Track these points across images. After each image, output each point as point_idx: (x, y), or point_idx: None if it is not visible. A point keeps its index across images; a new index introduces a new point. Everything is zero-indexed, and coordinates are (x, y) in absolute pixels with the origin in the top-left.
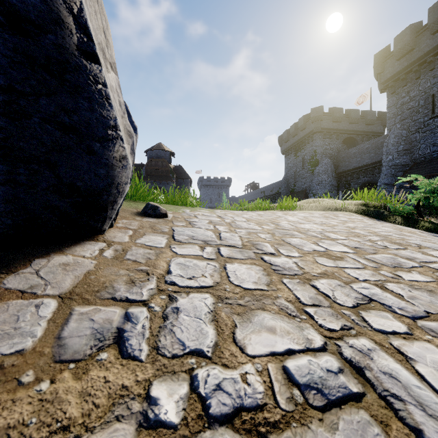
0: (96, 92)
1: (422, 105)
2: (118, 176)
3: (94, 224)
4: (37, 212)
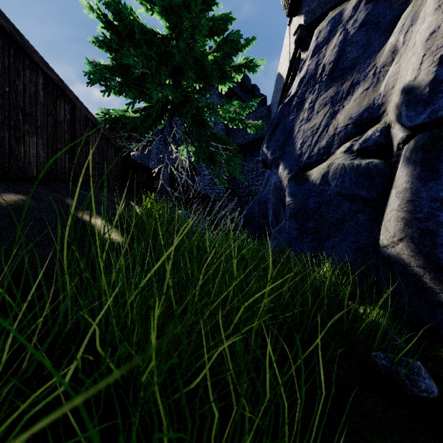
0: None
1: None
2: None
3: None
4: None
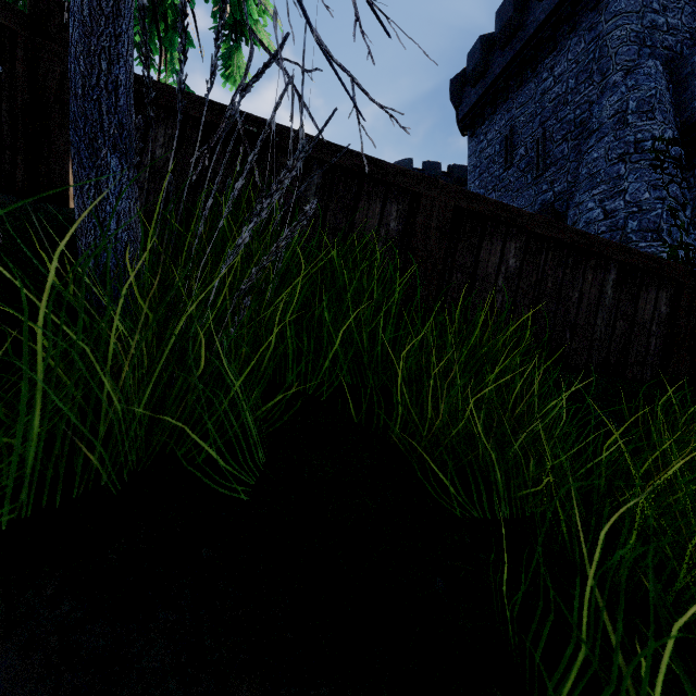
0: None
1: (498, 152)
2: None
3: None
4: None
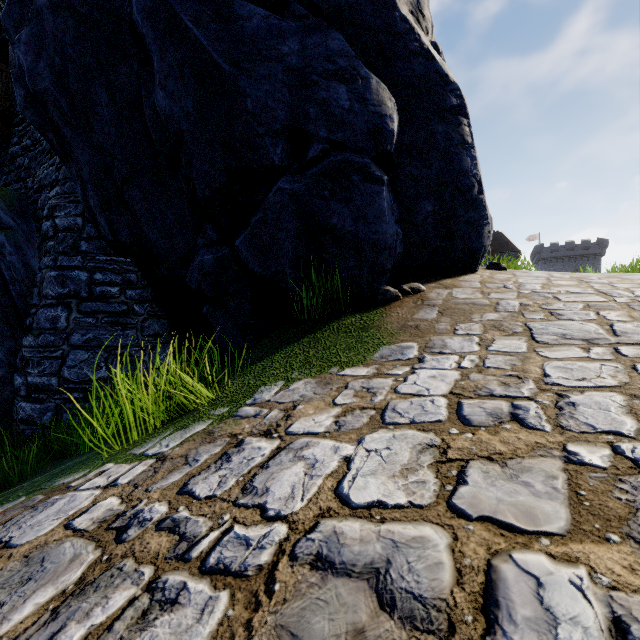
0: (481, 206)
1: None
2: (486, 242)
3: (472, 267)
4: (456, 260)
